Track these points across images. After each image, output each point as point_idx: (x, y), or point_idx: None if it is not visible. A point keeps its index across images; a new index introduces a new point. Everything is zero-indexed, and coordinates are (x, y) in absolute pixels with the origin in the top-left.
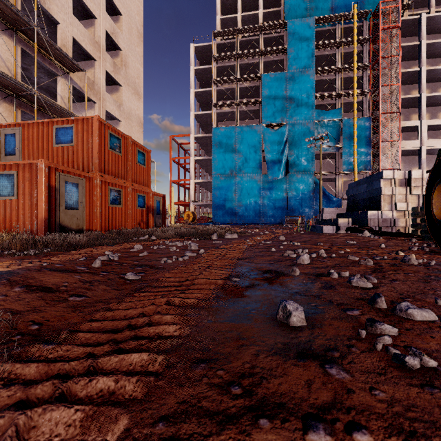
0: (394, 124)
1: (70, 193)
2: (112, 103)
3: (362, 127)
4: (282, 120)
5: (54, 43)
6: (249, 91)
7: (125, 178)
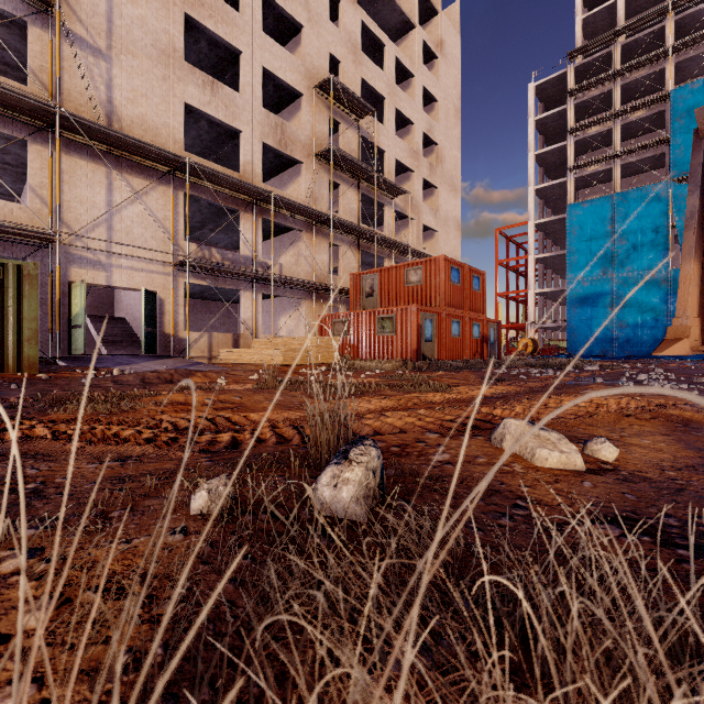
0: None
1: (428, 329)
2: (428, 212)
3: None
4: None
5: (387, 179)
6: (643, 125)
7: (462, 308)
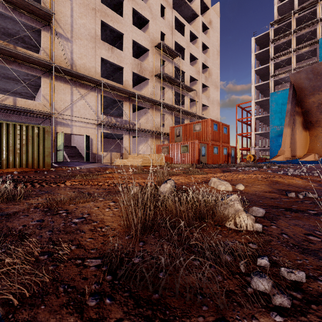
0: None
1: (203, 150)
2: (205, 98)
3: None
4: None
5: (186, 85)
6: (306, 55)
7: (218, 141)
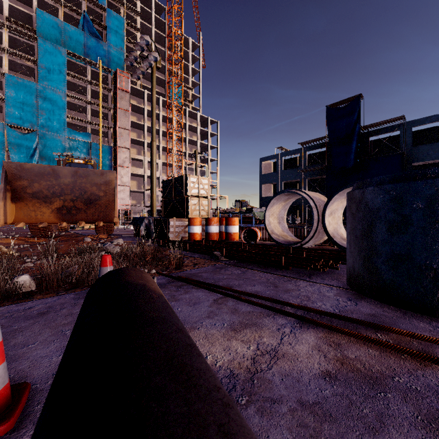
0: (127, 156)
1: None
2: None
3: (106, 152)
4: (32, 126)
5: None
6: None
7: None
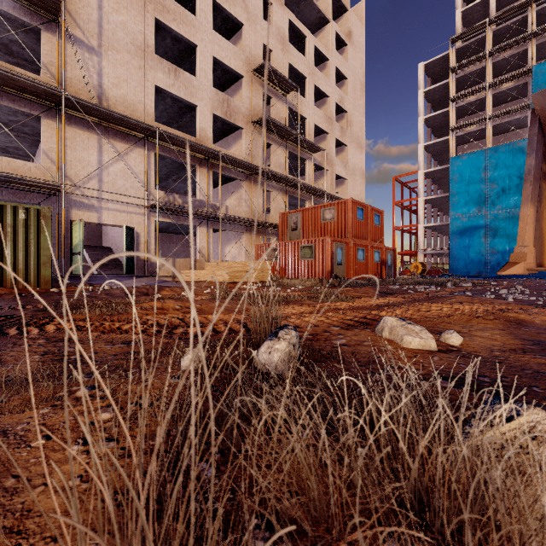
0: None
1: (339, 255)
2: (340, 165)
3: None
4: None
5: (307, 140)
6: (510, 94)
7: (366, 239)
